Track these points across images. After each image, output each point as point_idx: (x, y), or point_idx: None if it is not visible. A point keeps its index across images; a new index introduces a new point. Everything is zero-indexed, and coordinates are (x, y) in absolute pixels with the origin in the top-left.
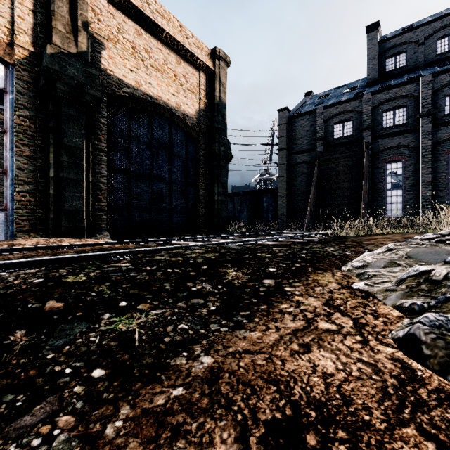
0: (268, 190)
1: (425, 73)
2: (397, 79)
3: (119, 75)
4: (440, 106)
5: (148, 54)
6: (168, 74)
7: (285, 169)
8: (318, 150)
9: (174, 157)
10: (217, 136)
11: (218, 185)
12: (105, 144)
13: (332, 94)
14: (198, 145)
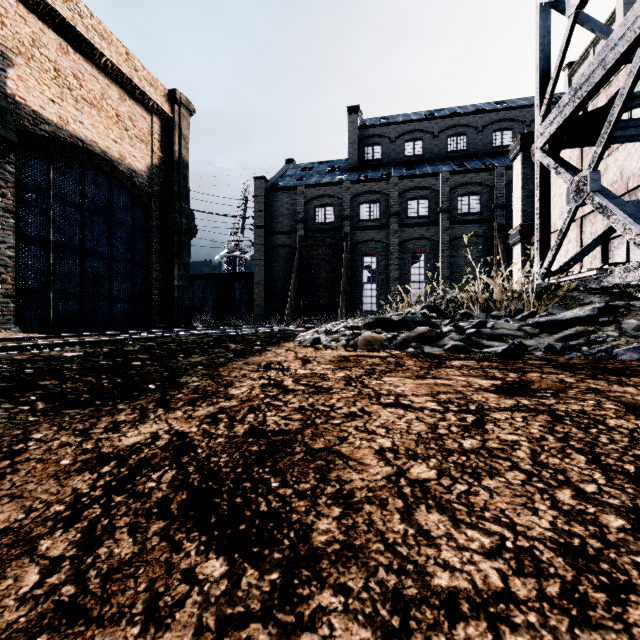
0: (242, 274)
1: (394, 173)
2: (374, 172)
3: (34, 105)
4: (404, 208)
5: (78, 81)
6: (108, 112)
7: (263, 251)
8: (299, 234)
9: (116, 225)
10: (178, 204)
11: (178, 267)
12: (12, 202)
13: (315, 169)
14: (150, 211)
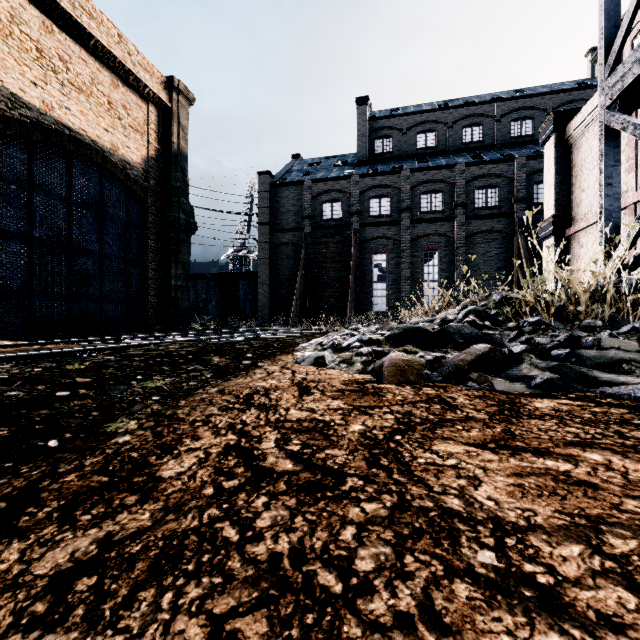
0: (246, 274)
1: (406, 166)
2: (384, 165)
3: (12, 88)
4: (417, 203)
5: (64, 64)
6: (98, 99)
7: (268, 250)
8: (305, 231)
9: (108, 221)
10: (175, 199)
11: (176, 266)
12: None
13: (322, 164)
14: (146, 206)
